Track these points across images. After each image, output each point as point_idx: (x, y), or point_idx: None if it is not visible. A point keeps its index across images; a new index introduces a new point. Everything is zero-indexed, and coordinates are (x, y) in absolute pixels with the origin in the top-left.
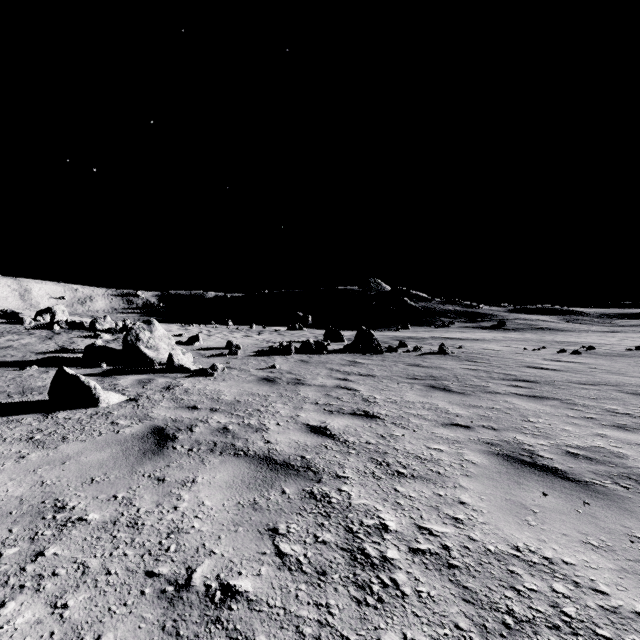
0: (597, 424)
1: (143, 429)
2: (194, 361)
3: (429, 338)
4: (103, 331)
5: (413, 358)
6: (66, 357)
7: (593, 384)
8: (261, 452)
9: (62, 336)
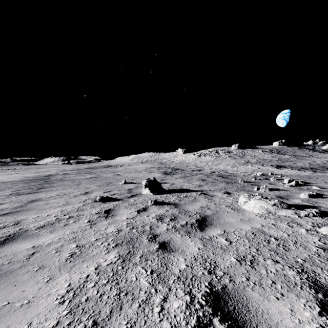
0: None
1: None
2: None
3: None
4: None
5: None
6: None
7: None
8: None
9: None
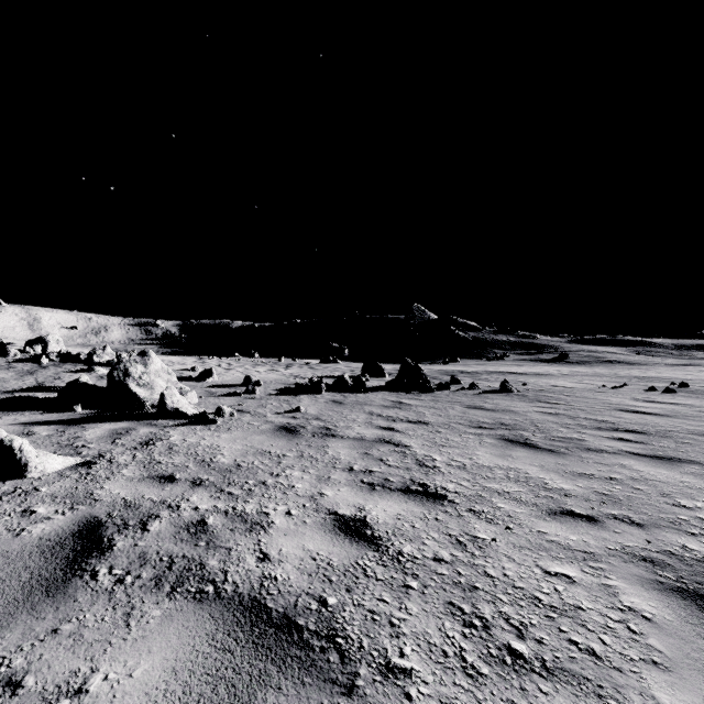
0: None
1: (66, 525)
2: (199, 402)
3: (484, 372)
4: (101, 364)
5: (471, 398)
6: (38, 397)
7: None
8: (246, 586)
9: (48, 370)
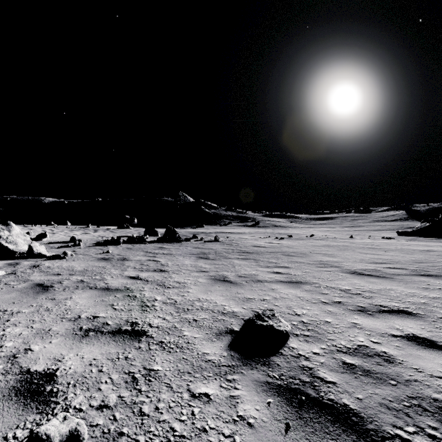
0: (260, 267)
1: (29, 285)
2: (47, 251)
3: (213, 232)
4: None
5: (198, 244)
6: None
7: (275, 252)
8: (104, 287)
9: None
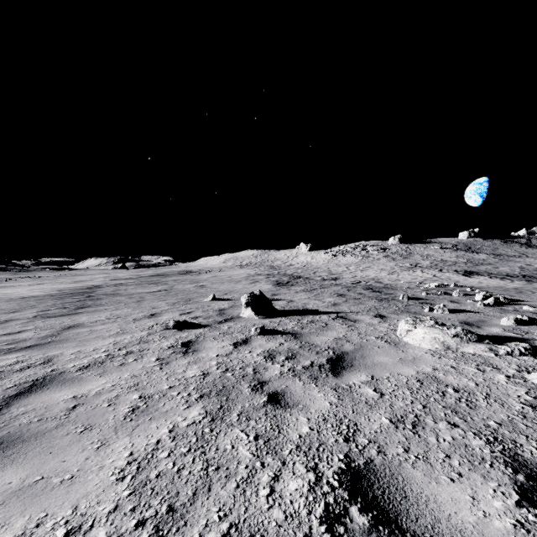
0: None
1: None
2: None
3: None
4: None
5: None
6: None
7: None
8: None
9: None
